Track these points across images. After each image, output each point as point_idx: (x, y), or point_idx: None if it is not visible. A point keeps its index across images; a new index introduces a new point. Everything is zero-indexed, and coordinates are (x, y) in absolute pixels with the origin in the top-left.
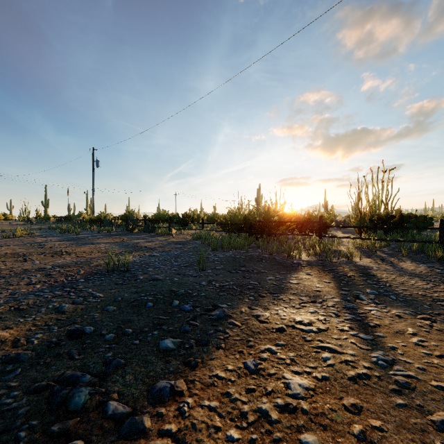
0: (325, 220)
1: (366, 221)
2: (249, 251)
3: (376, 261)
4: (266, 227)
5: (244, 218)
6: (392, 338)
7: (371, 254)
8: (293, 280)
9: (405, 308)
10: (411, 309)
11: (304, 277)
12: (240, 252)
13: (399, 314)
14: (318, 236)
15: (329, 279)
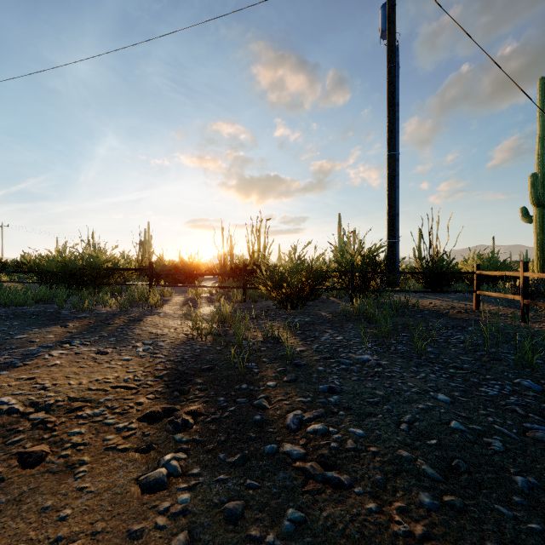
0: (200, 269)
1: (227, 270)
2: (36, 307)
3: (183, 307)
4: (92, 276)
5: (63, 265)
6: (14, 373)
7: (192, 301)
8: (23, 335)
9: (104, 345)
10: (110, 346)
11: (46, 330)
12: (11, 309)
13: (79, 351)
14: (149, 285)
15: (81, 328)
